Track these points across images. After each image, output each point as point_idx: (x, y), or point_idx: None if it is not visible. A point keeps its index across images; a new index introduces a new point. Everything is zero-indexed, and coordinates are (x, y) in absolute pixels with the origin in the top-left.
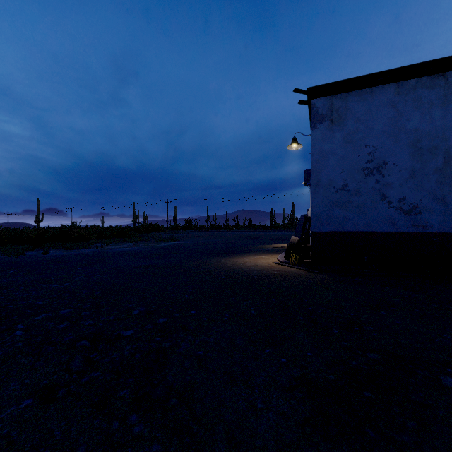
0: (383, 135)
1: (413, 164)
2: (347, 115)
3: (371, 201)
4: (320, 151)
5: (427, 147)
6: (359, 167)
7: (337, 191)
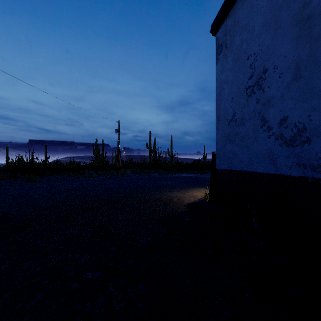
0: (262, 30)
1: (298, 53)
2: (235, 30)
3: (252, 130)
4: (220, 83)
5: (320, 6)
6: (243, 88)
7: (229, 123)
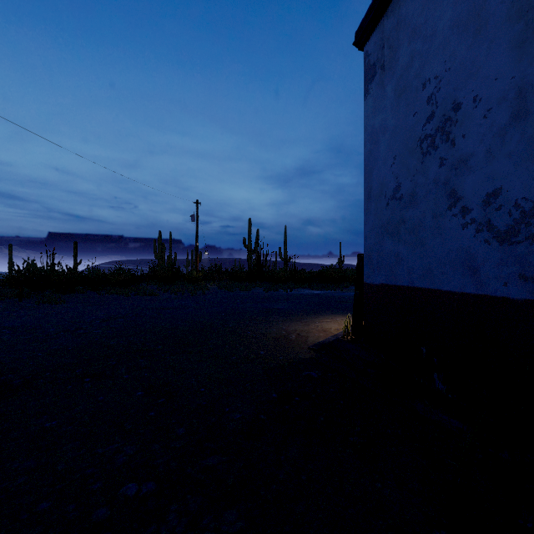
0: (451, 34)
1: (522, 71)
2: (399, 38)
3: (432, 214)
4: (372, 133)
5: None
6: (415, 140)
7: (388, 202)
